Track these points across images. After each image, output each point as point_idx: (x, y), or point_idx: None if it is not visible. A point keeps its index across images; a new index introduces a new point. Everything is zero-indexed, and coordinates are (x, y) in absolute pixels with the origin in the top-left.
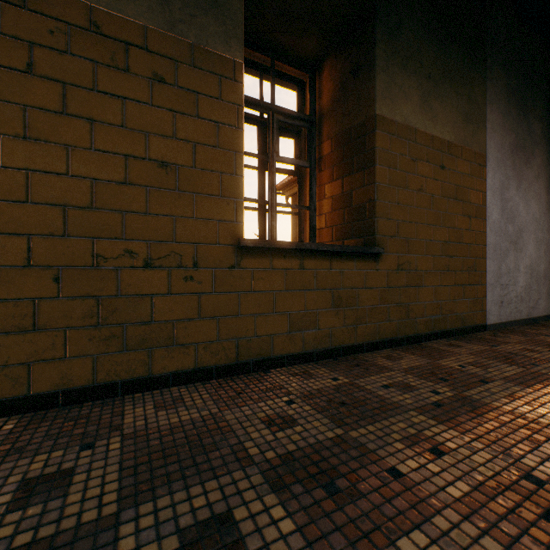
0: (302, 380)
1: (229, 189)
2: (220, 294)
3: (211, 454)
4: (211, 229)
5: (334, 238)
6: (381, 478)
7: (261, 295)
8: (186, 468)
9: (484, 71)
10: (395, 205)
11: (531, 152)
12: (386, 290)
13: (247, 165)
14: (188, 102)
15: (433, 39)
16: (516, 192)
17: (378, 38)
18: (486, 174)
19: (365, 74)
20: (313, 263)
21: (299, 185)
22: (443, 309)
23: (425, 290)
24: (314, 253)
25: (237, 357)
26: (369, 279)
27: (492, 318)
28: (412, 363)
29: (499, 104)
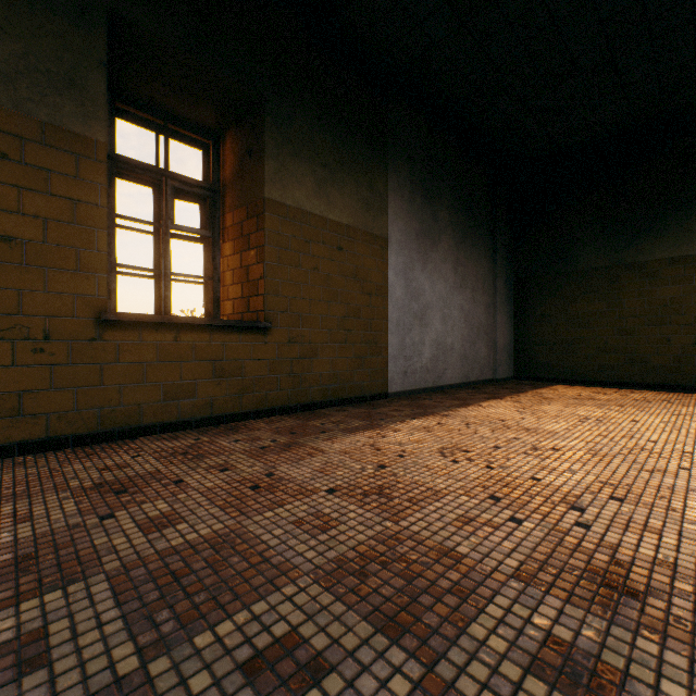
0: (165, 442)
1: (89, 264)
2: (78, 365)
3: (34, 489)
4: (68, 302)
5: (235, 311)
6: (166, 485)
7: (129, 366)
8: (6, 497)
9: (387, 163)
10: (287, 283)
11: (438, 237)
12: (276, 361)
13: (139, 229)
14: (39, 179)
15: (330, 131)
16: (422, 272)
17: (268, 127)
18: (389, 256)
19: (258, 157)
20: (191, 336)
21: (206, 253)
22: (341, 379)
23: (321, 362)
24: (192, 326)
25: (100, 426)
26: (257, 351)
27: (396, 387)
28: (285, 424)
29: (403, 193)
